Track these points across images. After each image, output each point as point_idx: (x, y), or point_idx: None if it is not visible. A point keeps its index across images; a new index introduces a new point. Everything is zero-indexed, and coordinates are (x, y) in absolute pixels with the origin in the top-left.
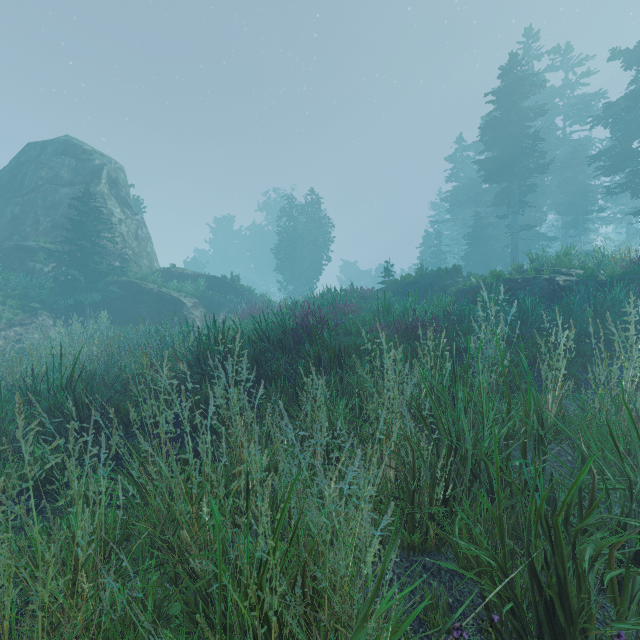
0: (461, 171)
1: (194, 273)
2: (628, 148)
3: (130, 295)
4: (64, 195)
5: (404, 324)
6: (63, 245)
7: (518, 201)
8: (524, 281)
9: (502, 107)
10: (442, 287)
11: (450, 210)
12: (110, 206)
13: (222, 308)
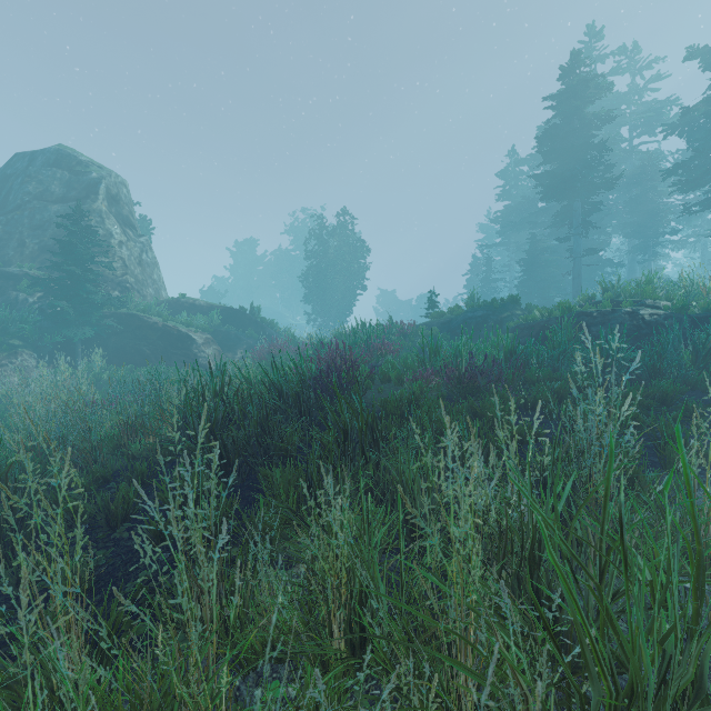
0: (514, 188)
1: (207, 304)
2: (709, 160)
3: (130, 330)
4: (55, 213)
5: (456, 369)
6: (52, 271)
7: (581, 221)
8: (601, 315)
9: (563, 113)
10: (498, 321)
11: (501, 232)
12: (109, 226)
13: (239, 345)
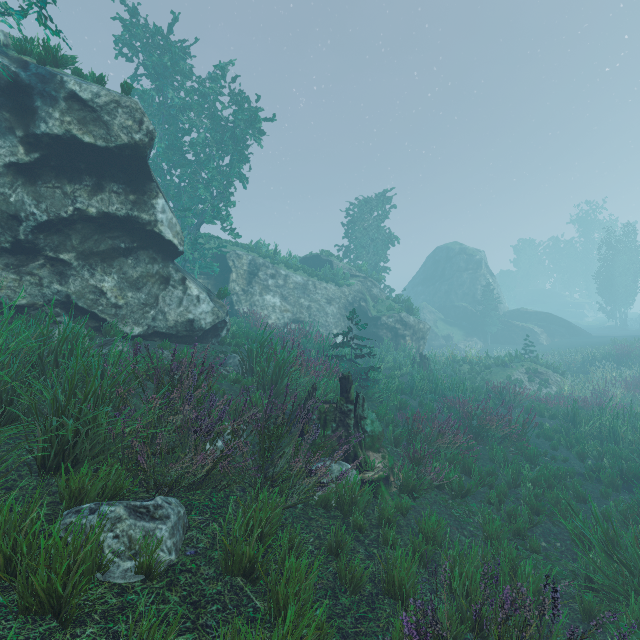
0: None
1: (534, 311)
2: None
3: (506, 327)
4: (465, 278)
5: None
6: (469, 303)
7: None
8: None
9: None
10: None
11: None
12: (487, 280)
13: (556, 333)
